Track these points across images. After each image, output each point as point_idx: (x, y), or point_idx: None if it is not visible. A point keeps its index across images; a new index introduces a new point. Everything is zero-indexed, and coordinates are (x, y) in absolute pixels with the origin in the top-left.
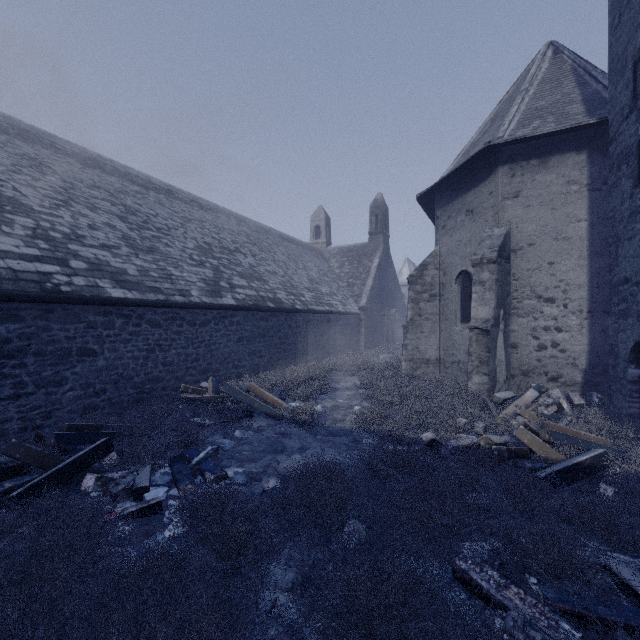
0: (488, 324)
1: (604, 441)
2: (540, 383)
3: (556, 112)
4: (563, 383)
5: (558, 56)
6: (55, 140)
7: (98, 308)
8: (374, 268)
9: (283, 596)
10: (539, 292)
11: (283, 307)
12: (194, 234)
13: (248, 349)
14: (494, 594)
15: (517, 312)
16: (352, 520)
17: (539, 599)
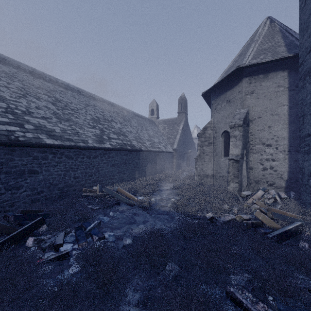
0: (238, 157)
1: (299, 217)
2: (264, 187)
3: (272, 51)
4: (275, 187)
5: (272, 24)
6: (20, 64)
7: (39, 149)
8: (180, 130)
9: (133, 309)
10: (263, 141)
11: (135, 149)
12: (90, 112)
13: (117, 170)
14: (250, 307)
15: (252, 151)
16: (171, 262)
17: (275, 310)
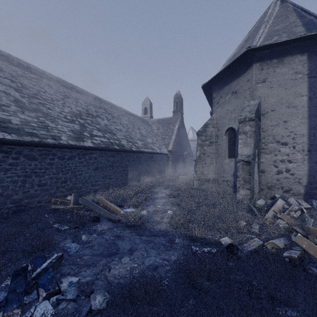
0: (250, 158)
1: None
2: (283, 194)
3: (287, 31)
4: (292, 193)
5: (284, 3)
6: None
7: None
8: (176, 130)
9: None
10: (278, 139)
11: (124, 149)
12: (70, 105)
13: (102, 174)
14: None
15: (264, 151)
16: None
17: None
